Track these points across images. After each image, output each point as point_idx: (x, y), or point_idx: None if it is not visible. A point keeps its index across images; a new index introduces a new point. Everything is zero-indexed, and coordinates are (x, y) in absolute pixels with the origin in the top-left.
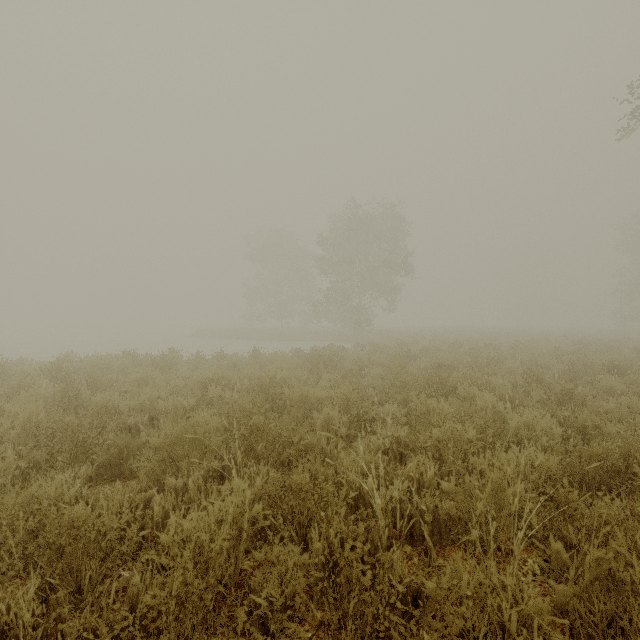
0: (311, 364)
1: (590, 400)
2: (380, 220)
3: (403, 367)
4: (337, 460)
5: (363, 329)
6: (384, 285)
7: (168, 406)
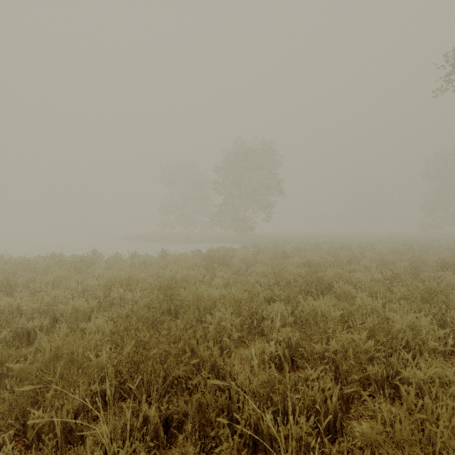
0: (207, 263)
1: (454, 298)
2: (259, 154)
3: (284, 266)
4: (230, 375)
5: (247, 234)
6: (262, 202)
7: (68, 309)
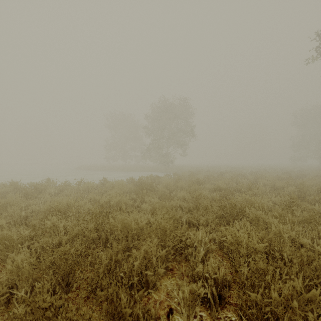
0: (138, 189)
1: None
2: (178, 107)
3: (201, 193)
4: None
5: (169, 165)
6: (180, 142)
7: None
